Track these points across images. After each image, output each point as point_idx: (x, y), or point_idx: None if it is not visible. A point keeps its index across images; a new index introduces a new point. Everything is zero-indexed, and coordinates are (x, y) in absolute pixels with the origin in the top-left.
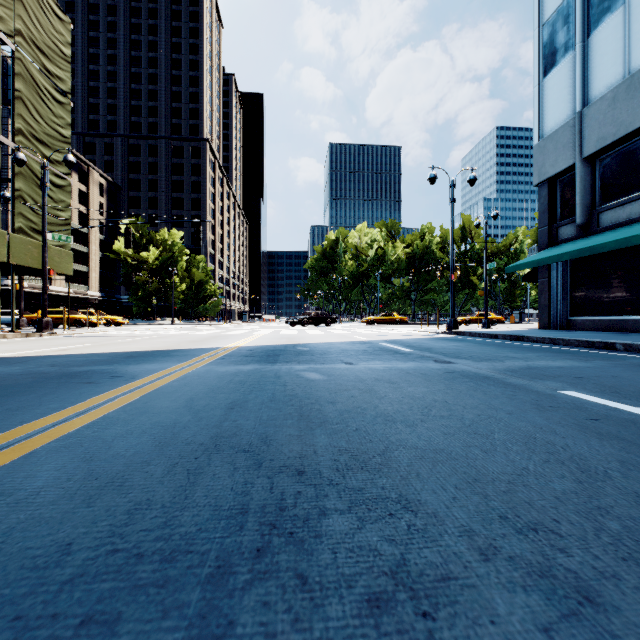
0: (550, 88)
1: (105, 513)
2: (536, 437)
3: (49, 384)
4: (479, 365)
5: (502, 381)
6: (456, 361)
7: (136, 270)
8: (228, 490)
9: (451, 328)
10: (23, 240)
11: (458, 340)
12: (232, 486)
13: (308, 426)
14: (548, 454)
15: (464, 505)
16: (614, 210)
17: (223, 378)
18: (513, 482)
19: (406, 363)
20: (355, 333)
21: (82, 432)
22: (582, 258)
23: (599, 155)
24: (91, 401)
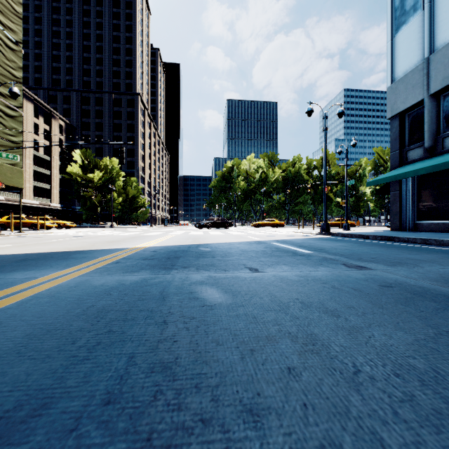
0: (401, 42)
1: None
2: None
3: None
4: (403, 272)
5: None
6: (368, 265)
7: (84, 187)
8: None
9: (324, 230)
10: None
11: (337, 240)
12: None
13: None
14: None
15: None
16: None
17: (82, 302)
18: None
19: (317, 269)
20: (248, 234)
21: None
22: (427, 175)
23: (443, 92)
24: None
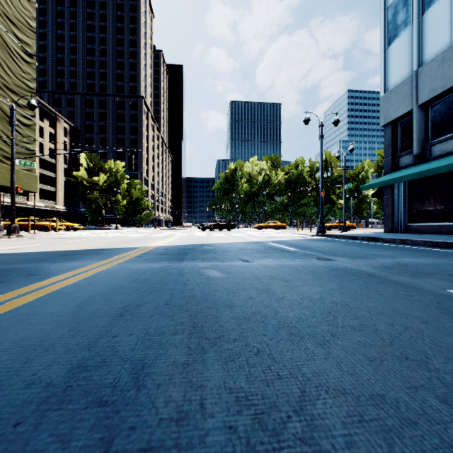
0: (393, 54)
1: None
2: None
3: None
4: (356, 262)
5: (387, 279)
6: (335, 258)
7: (90, 190)
8: None
9: (320, 232)
10: None
11: (328, 241)
12: None
13: (199, 345)
14: None
15: None
16: (442, 143)
17: (130, 276)
18: None
19: (294, 260)
20: (249, 235)
21: None
22: (417, 180)
23: (431, 103)
24: None
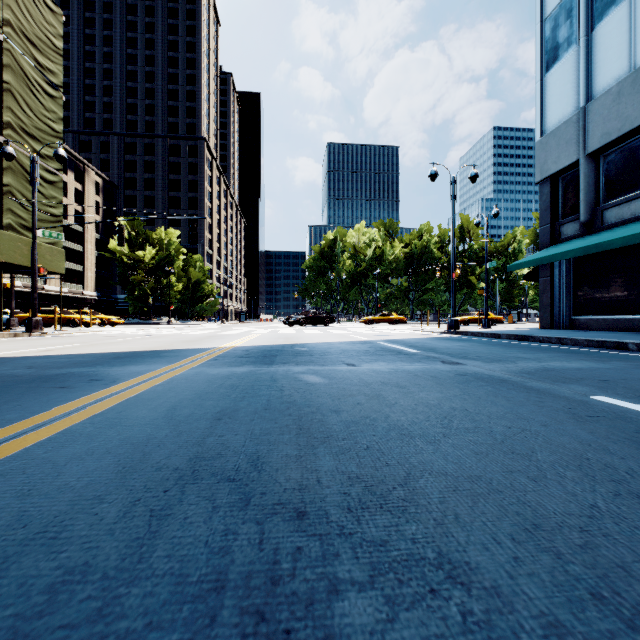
0: (552, 83)
1: (16, 591)
2: (589, 458)
3: (17, 389)
4: (491, 366)
5: (522, 385)
6: (465, 362)
7: (132, 269)
8: (201, 545)
9: (452, 328)
10: (12, 237)
11: (461, 340)
12: (207, 538)
13: (309, 443)
14: (614, 483)
15: (533, 572)
16: (619, 207)
17: (213, 382)
18: (587, 529)
19: (412, 364)
20: (354, 333)
21: (31, 452)
22: (585, 256)
23: (603, 151)
24: (57, 410)
